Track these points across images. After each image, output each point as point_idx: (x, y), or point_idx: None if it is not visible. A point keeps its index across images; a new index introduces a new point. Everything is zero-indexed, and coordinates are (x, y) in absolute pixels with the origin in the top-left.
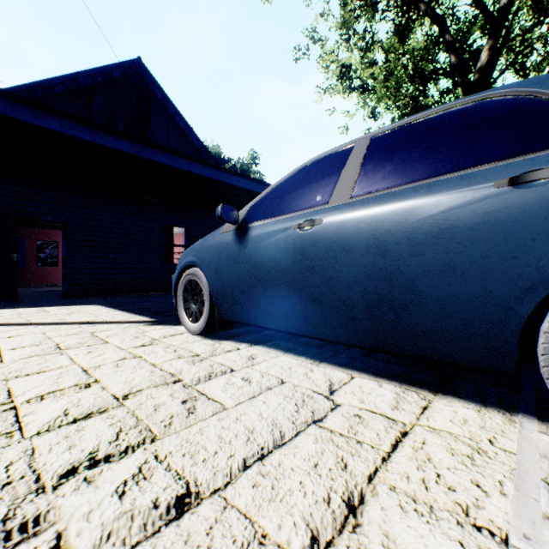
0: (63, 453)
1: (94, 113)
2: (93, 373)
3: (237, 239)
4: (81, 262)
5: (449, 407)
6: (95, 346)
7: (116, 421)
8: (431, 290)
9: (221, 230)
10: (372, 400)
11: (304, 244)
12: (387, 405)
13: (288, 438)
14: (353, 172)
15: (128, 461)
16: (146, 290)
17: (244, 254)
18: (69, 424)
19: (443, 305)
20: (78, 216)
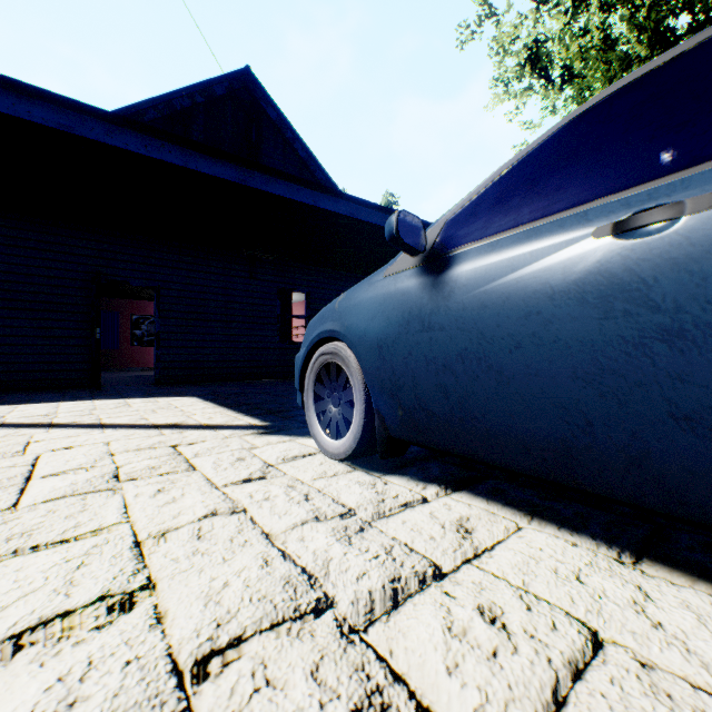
0: None
1: None
2: (151, 555)
3: (425, 282)
4: (177, 339)
5: None
6: (172, 475)
7: None
8: None
9: (386, 270)
10: None
11: (641, 269)
12: None
13: None
14: None
15: None
16: (256, 376)
17: (444, 310)
18: None
19: None
20: (173, 280)
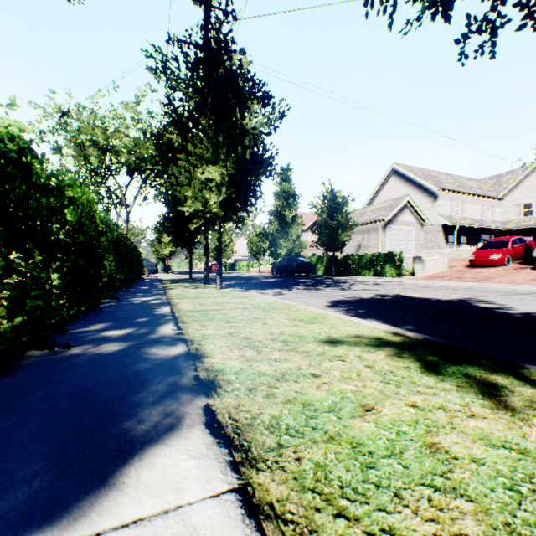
0: None
1: None
2: None
3: None
4: None
5: None
6: None
7: None
8: None
9: None
10: None
11: None
12: None
13: None
14: None
15: None
16: None
17: None
18: None
19: None
20: None
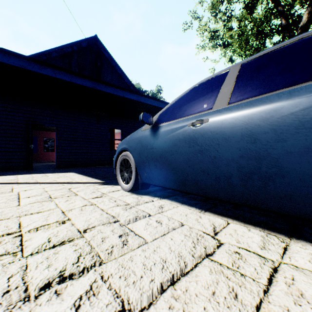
0: (44, 270)
1: (72, 67)
2: (68, 214)
3: (152, 134)
4: (66, 149)
5: (305, 249)
6: (70, 197)
7: (78, 248)
8: (292, 166)
9: (142, 128)
10: (246, 241)
11: (195, 135)
12: (257, 245)
13: (190, 268)
14: (229, 88)
15: (83, 279)
16: (99, 164)
17: (156, 143)
18: (50, 248)
19: (302, 177)
20: (64, 124)
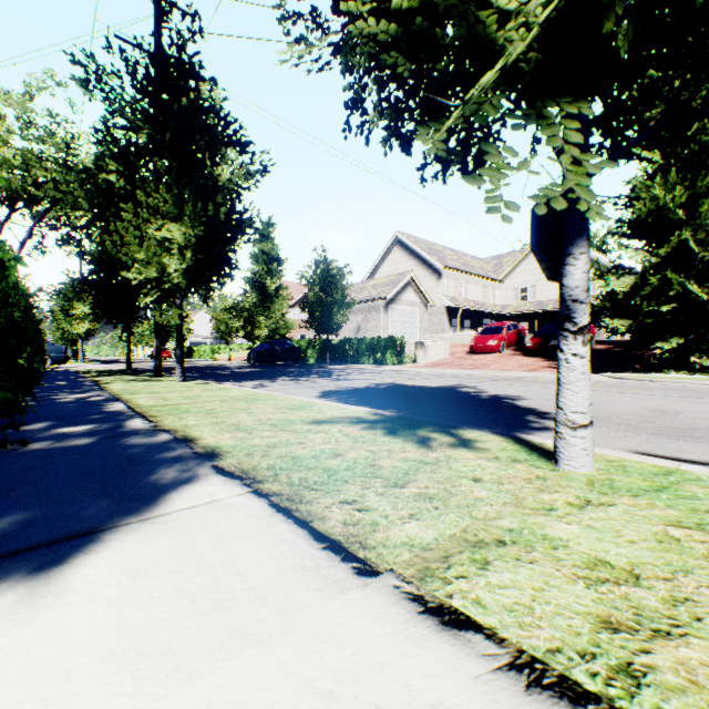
0: None
1: None
2: None
3: None
4: None
5: None
6: None
7: None
8: None
9: None
10: None
11: None
12: None
13: None
14: None
15: None
16: None
17: None
18: None
19: None
20: None
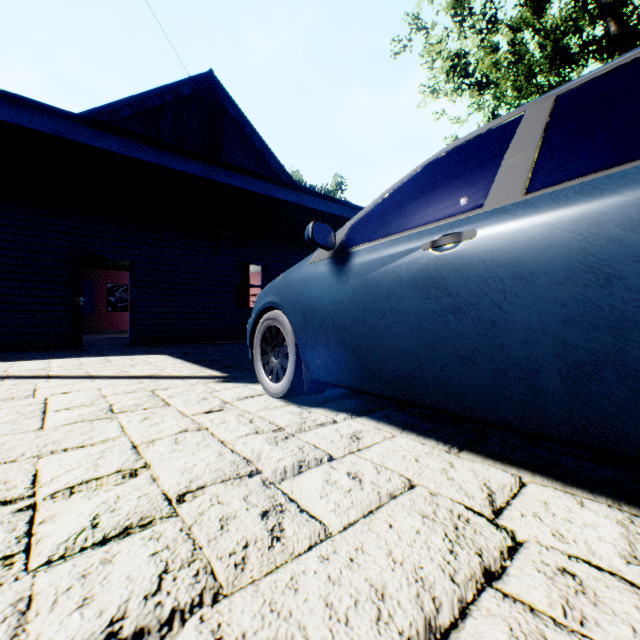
0: (73, 613)
1: (163, 138)
2: (145, 452)
3: (333, 270)
4: (149, 305)
5: None
6: (153, 409)
7: (162, 547)
8: None
9: (311, 259)
10: (582, 536)
11: (442, 271)
12: (617, 551)
13: (455, 623)
14: (527, 154)
15: None
16: (218, 338)
17: (344, 290)
18: (95, 546)
19: None
20: (146, 254)
